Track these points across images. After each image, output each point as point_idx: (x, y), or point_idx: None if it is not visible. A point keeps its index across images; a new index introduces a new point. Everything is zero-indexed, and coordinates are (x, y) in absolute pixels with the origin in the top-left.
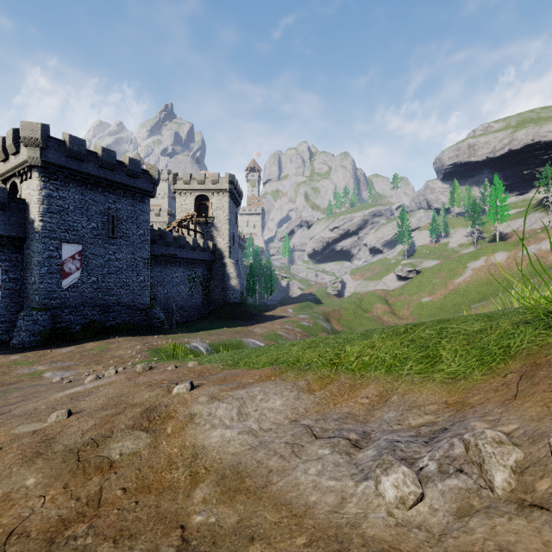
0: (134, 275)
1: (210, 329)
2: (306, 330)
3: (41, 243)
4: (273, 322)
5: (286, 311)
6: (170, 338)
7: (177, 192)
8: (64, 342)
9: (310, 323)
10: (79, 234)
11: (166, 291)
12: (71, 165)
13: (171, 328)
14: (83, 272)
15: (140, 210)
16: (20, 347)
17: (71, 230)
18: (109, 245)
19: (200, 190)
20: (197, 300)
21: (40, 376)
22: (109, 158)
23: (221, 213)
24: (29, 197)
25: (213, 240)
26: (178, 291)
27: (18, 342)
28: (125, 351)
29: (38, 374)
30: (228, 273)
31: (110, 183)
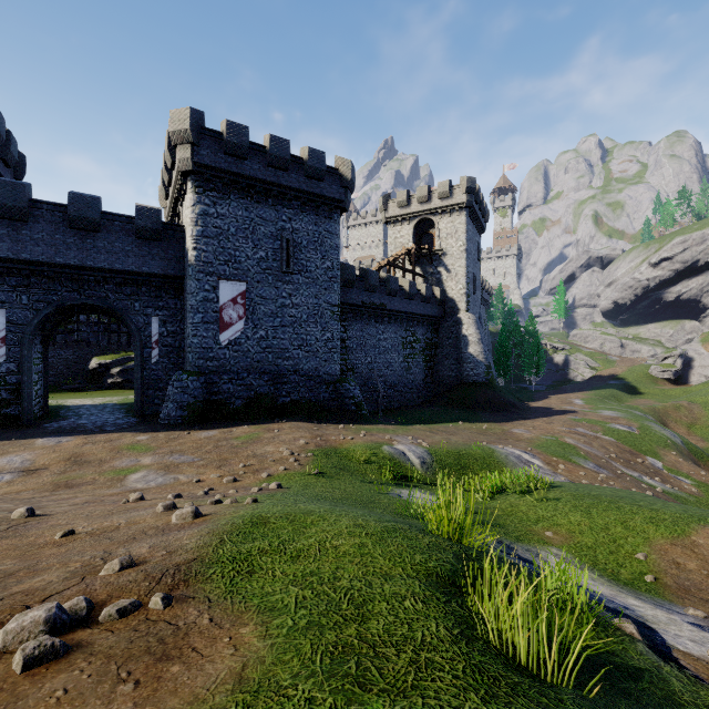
0: (317, 330)
1: (433, 423)
2: (626, 441)
3: (195, 280)
4: (549, 419)
5: (570, 403)
6: (362, 431)
7: (389, 222)
8: (215, 422)
9: (632, 426)
10: (243, 267)
11: (370, 359)
12: (230, 166)
13: (374, 415)
14: (247, 323)
15: (326, 230)
16: (165, 423)
17: (231, 262)
18: (283, 284)
19: (421, 212)
20: (417, 376)
21: (123, 477)
22: (281, 151)
23: (453, 242)
24: (186, 221)
25: (441, 285)
26: (386, 360)
27: (164, 417)
28: (277, 447)
29: (126, 473)
30: (465, 336)
31: (283, 190)
